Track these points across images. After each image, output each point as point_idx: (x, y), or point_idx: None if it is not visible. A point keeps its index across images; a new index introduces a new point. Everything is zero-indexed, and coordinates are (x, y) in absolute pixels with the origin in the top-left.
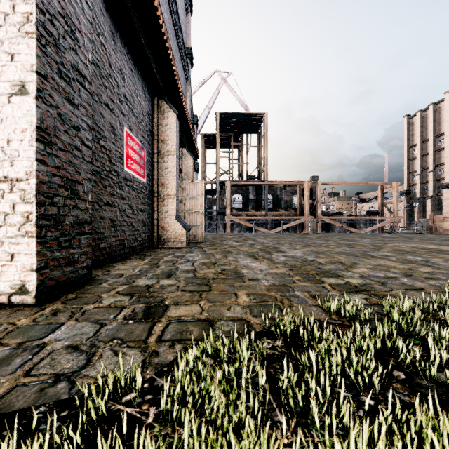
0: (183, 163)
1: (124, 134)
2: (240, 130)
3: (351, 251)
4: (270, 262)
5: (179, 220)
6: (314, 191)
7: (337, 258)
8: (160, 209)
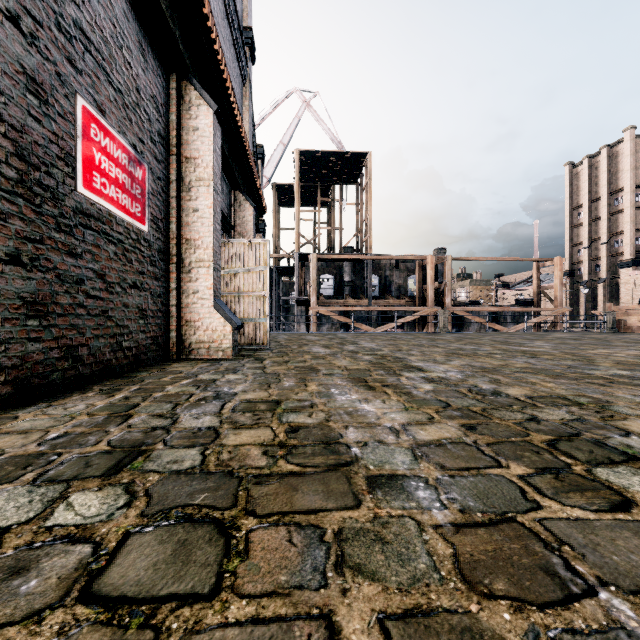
0: (237, 216)
1: (78, 112)
2: (331, 179)
3: (545, 366)
4: (406, 399)
5: (219, 308)
6: (440, 270)
7: (541, 385)
8: (183, 287)
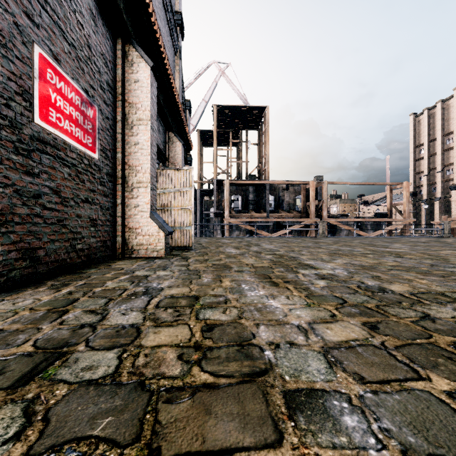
0: (170, 151)
1: (35, 57)
2: (240, 126)
3: (412, 264)
4: (306, 295)
5: (154, 219)
6: (318, 191)
7: (417, 282)
8: (127, 202)
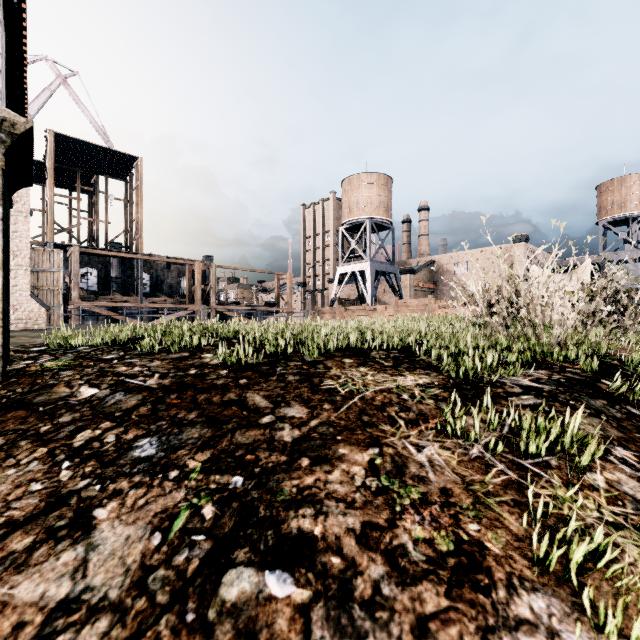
0: None
1: None
2: (95, 169)
3: None
4: None
5: (35, 297)
6: (208, 274)
7: None
8: None
